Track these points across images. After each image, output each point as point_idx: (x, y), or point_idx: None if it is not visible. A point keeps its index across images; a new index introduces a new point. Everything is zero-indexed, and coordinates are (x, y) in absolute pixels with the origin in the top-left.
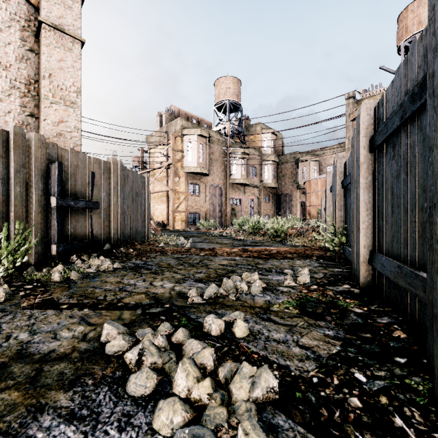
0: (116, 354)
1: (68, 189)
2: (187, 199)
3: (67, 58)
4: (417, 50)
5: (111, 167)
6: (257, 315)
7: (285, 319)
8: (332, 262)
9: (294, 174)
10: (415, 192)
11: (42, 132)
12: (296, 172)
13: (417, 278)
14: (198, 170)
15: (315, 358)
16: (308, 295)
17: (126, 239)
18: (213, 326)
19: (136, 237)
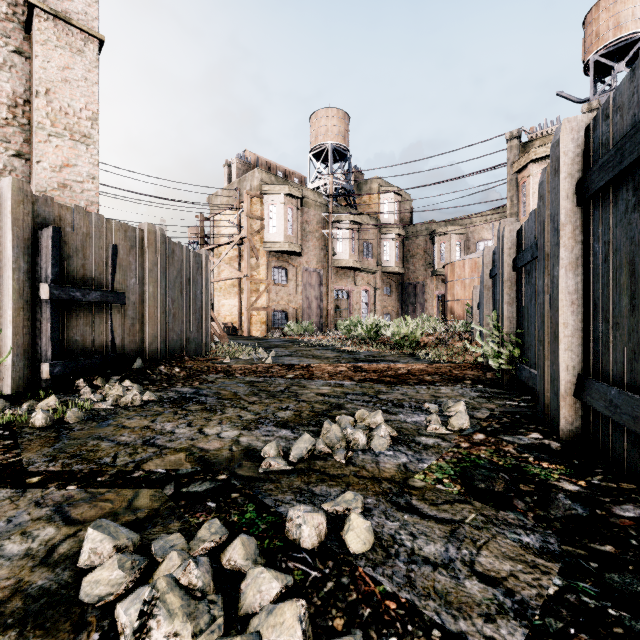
0: (99, 604)
1: (72, 272)
2: (268, 290)
3: (76, 65)
4: None
5: (146, 237)
6: (387, 498)
7: (439, 506)
8: (499, 389)
9: (428, 253)
10: None
11: (34, 181)
12: (431, 250)
13: None
14: (286, 246)
15: (518, 612)
16: (472, 453)
17: (171, 351)
18: (304, 530)
19: (187, 348)
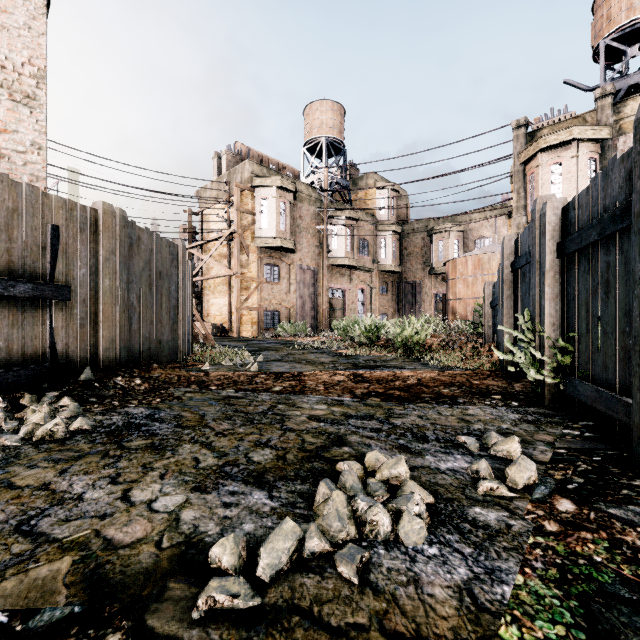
0: None
1: None
2: (260, 289)
3: (16, 9)
4: None
5: (100, 219)
6: None
7: None
8: (541, 408)
9: (425, 251)
10: None
11: None
12: (429, 248)
13: None
14: (278, 242)
15: None
16: (574, 550)
17: (136, 357)
18: None
19: (158, 353)
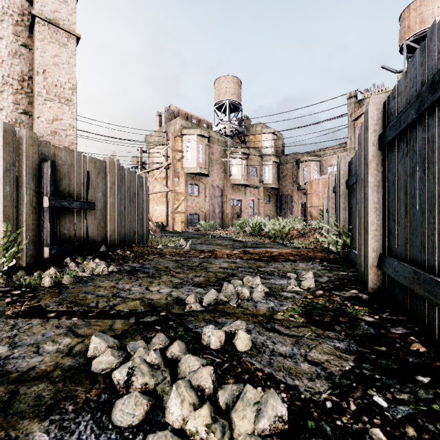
0: (103, 372)
1: (62, 189)
2: (186, 200)
3: (62, 54)
4: (437, 35)
5: (108, 166)
6: (260, 325)
7: (290, 329)
8: (336, 265)
9: (295, 174)
10: (434, 191)
11: (35, 130)
12: (297, 172)
13: (438, 286)
14: (198, 170)
15: (327, 377)
16: (313, 301)
17: (124, 240)
18: (212, 339)
19: (134, 238)
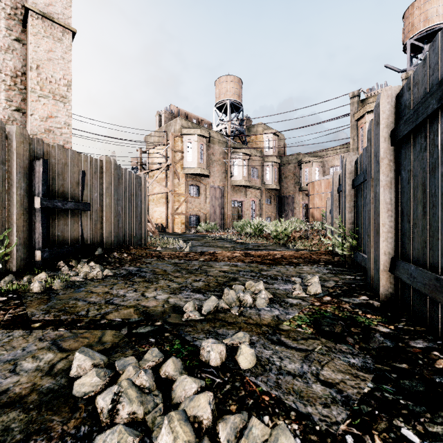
0: (85, 397)
1: (55, 189)
2: (186, 201)
3: (56, 49)
4: None
5: (104, 165)
6: (265, 336)
7: (298, 341)
8: (342, 268)
9: (296, 175)
10: None
11: (28, 128)
12: (298, 173)
13: None
14: (198, 171)
15: (344, 402)
16: (321, 308)
17: (121, 243)
18: (212, 354)
19: (132, 240)
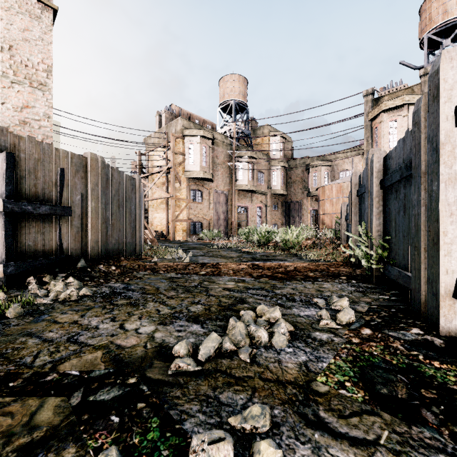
0: None
1: (25, 190)
2: (188, 207)
3: (34, 28)
4: None
5: (89, 163)
6: (294, 409)
7: (348, 420)
8: (369, 284)
9: (304, 180)
10: None
11: None
12: (307, 178)
13: None
14: (201, 174)
15: None
16: (364, 349)
17: (110, 253)
18: None
19: (124, 250)
